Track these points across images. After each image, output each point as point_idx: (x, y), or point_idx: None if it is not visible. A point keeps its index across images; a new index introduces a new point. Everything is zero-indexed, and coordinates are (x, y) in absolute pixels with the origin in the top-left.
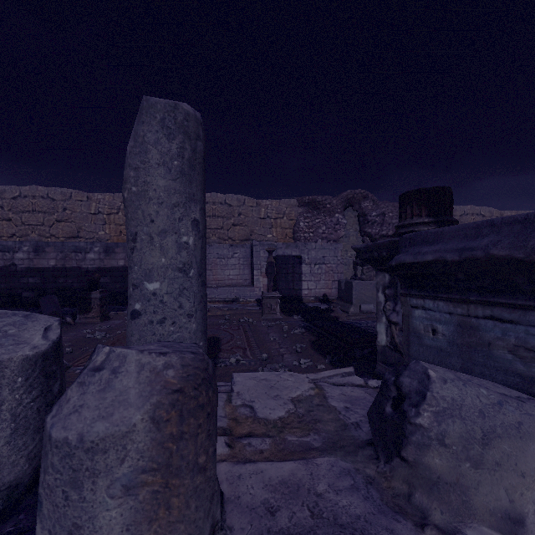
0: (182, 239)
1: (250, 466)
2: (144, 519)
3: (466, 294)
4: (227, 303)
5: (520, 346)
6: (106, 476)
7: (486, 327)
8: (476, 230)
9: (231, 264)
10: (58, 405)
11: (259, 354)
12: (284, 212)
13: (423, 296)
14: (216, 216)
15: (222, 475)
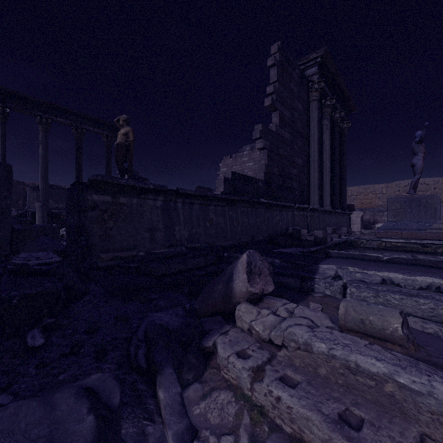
0: None
1: None
2: None
3: None
4: None
5: None
6: None
7: None
8: None
9: None
10: None
11: None
12: None
13: None
14: (418, 191)
15: None
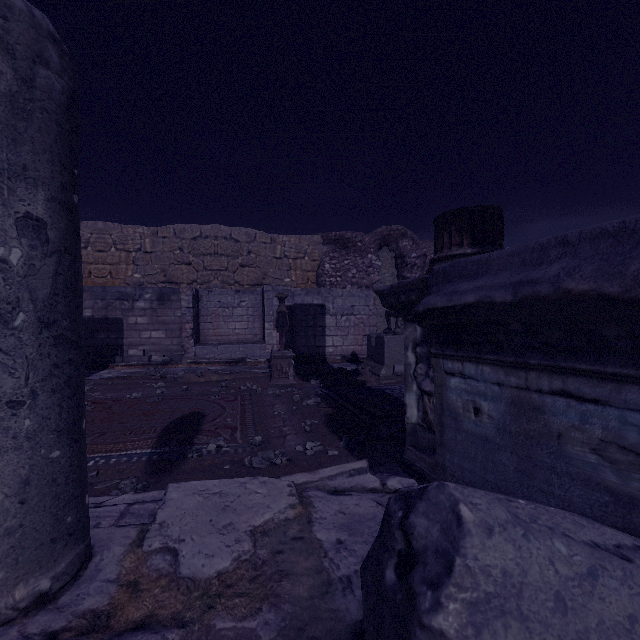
0: None
1: None
2: None
3: (523, 355)
4: (230, 365)
5: (610, 442)
6: None
7: (555, 408)
8: (540, 252)
9: (238, 315)
10: None
11: (253, 436)
12: (306, 251)
13: (461, 357)
14: (219, 254)
15: None
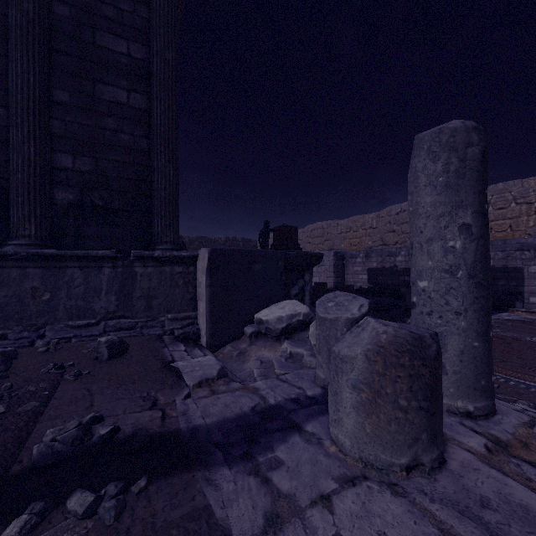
0: (448, 244)
1: (495, 473)
2: (361, 408)
3: None
4: None
5: None
6: (346, 375)
7: None
8: None
9: None
10: (341, 339)
11: None
12: None
13: None
14: None
15: (460, 457)
